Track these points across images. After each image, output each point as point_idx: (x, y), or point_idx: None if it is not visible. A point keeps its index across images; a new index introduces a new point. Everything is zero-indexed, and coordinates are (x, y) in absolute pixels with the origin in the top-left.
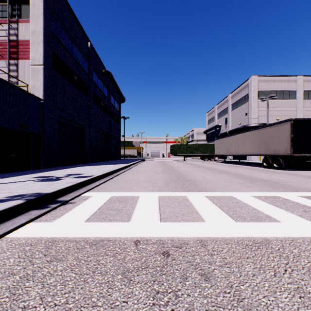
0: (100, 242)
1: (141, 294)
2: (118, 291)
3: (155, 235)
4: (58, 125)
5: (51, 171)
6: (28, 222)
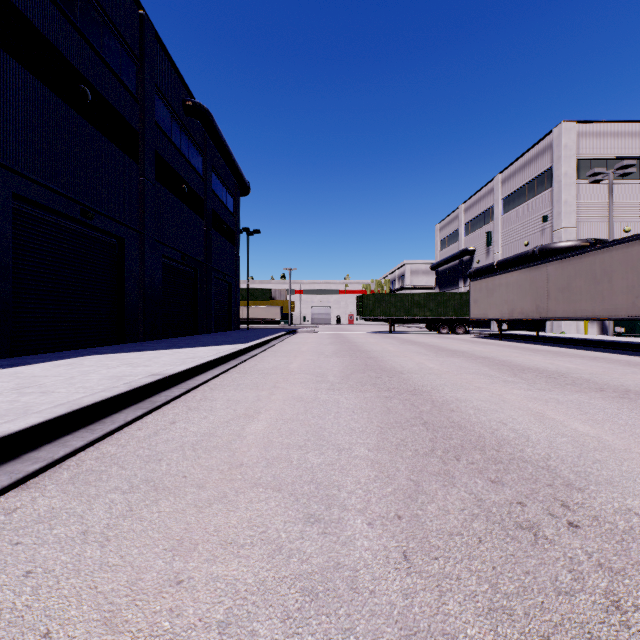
0: None
1: None
2: None
3: None
4: (9, 224)
5: None
6: None
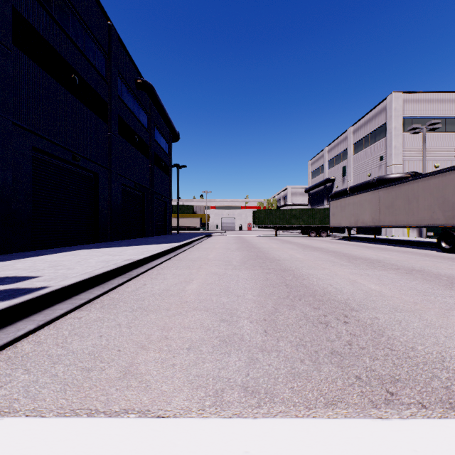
0: None
1: None
2: None
3: None
4: (30, 166)
5: None
6: None
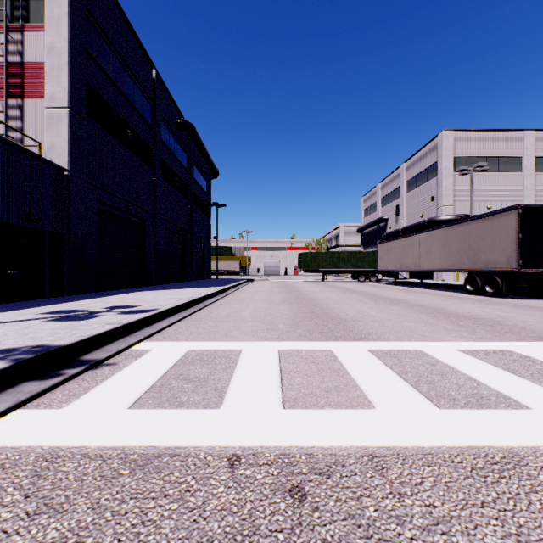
0: (154, 461)
1: None
2: None
3: (273, 441)
4: (96, 217)
5: (82, 300)
6: (12, 409)
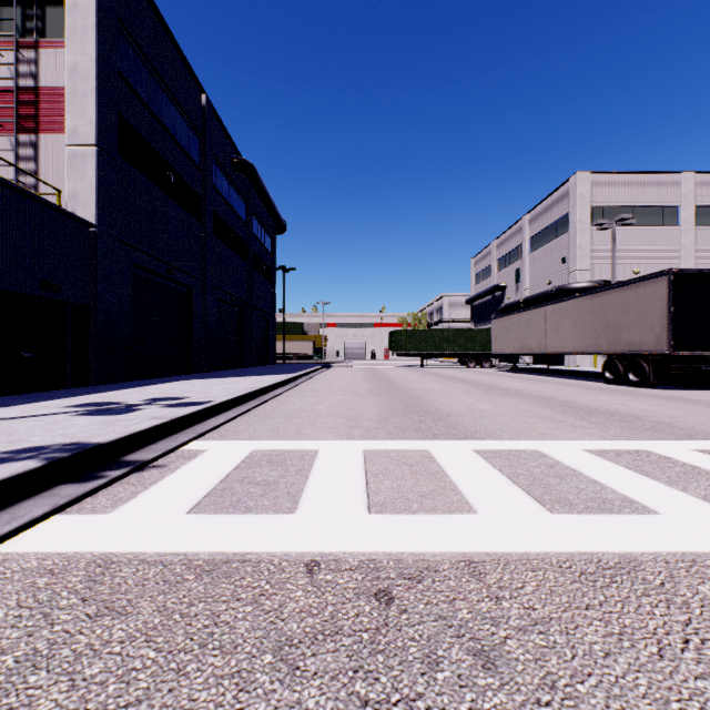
0: (222, 566)
1: (323, 707)
2: (263, 700)
3: (357, 547)
4: (130, 285)
5: (114, 391)
6: (51, 514)
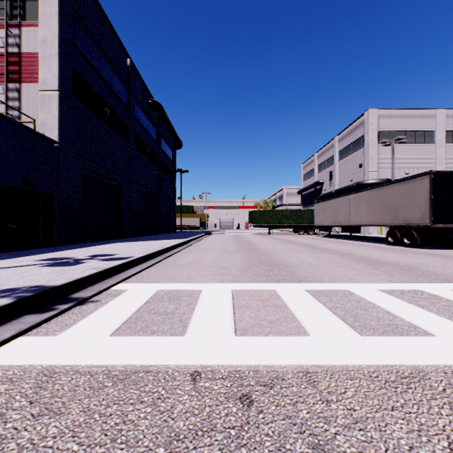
0: (131, 376)
1: None
2: None
3: (227, 361)
4: (81, 181)
5: (70, 250)
6: (16, 336)
